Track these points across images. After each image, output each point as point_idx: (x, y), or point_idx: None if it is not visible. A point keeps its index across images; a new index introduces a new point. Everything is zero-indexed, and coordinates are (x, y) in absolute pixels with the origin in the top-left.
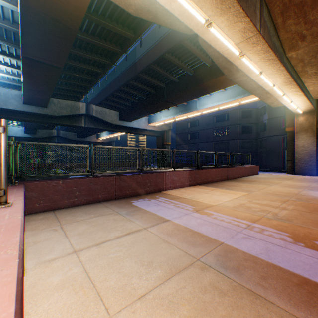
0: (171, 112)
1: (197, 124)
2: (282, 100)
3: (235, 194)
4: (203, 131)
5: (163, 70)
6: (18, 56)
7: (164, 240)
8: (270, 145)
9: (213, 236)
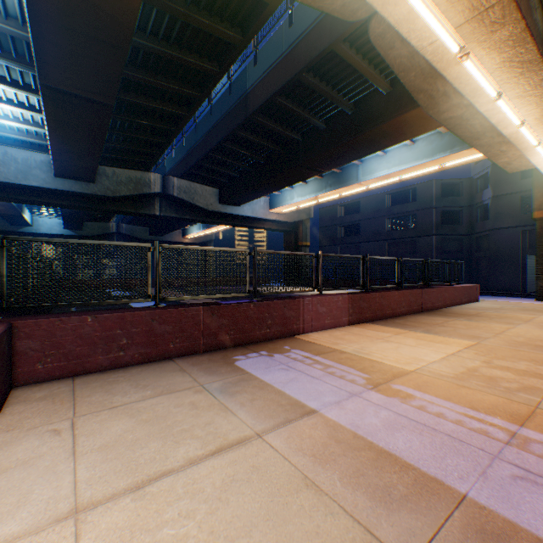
0: (311, 186)
1: (357, 209)
2: (533, 155)
3: (448, 344)
4: (368, 222)
5: (296, 107)
6: (39, 90)
7: (306, 479)
8: (497, 246)
9: (433, 470)
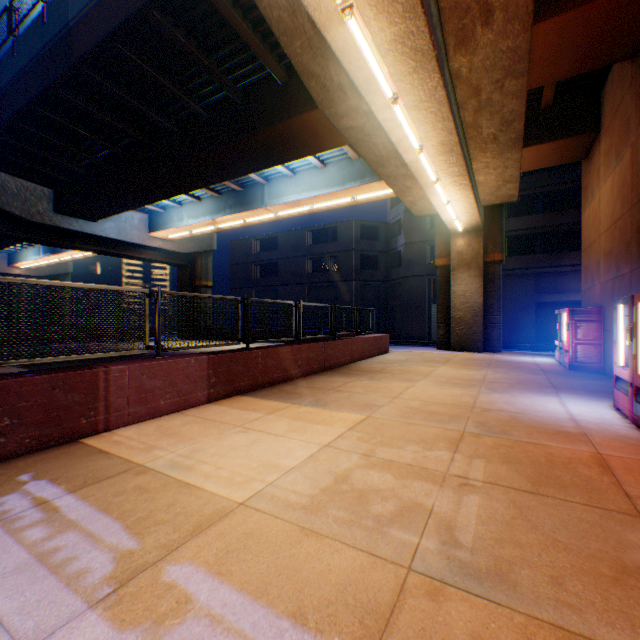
0: (207, 206)
1: (276, 246)
2: (434, 194)
3: (332, 425)
4: (288, 262)
5: (159, 73)
6: None
7: None
8: (409, 294)
9: None
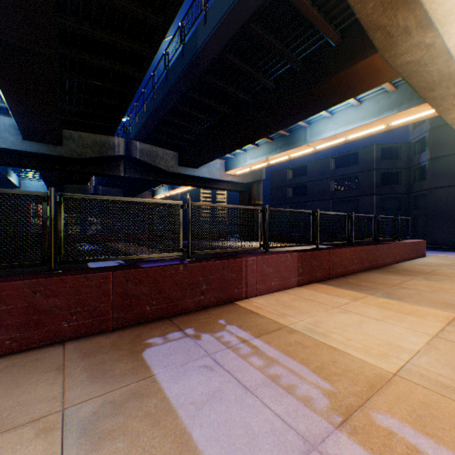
0: (262, 149)
1: (304, 172)
2: None
3: (423, 317)
4: (314, 184)
5: (246, 65)
6: None
7: None
8: (434, 204)
9: None
